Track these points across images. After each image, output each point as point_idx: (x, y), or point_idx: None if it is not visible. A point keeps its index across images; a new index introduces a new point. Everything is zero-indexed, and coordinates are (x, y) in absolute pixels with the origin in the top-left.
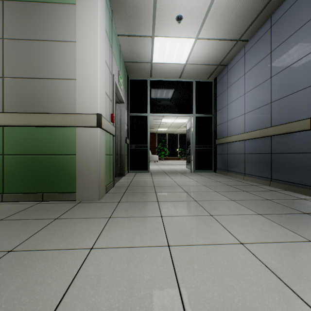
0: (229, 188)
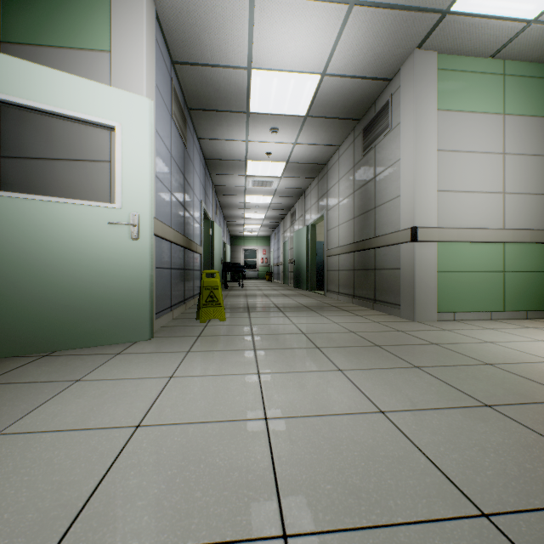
0: None
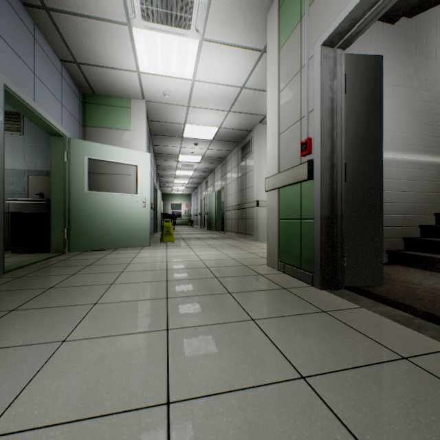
0: (62, 293)
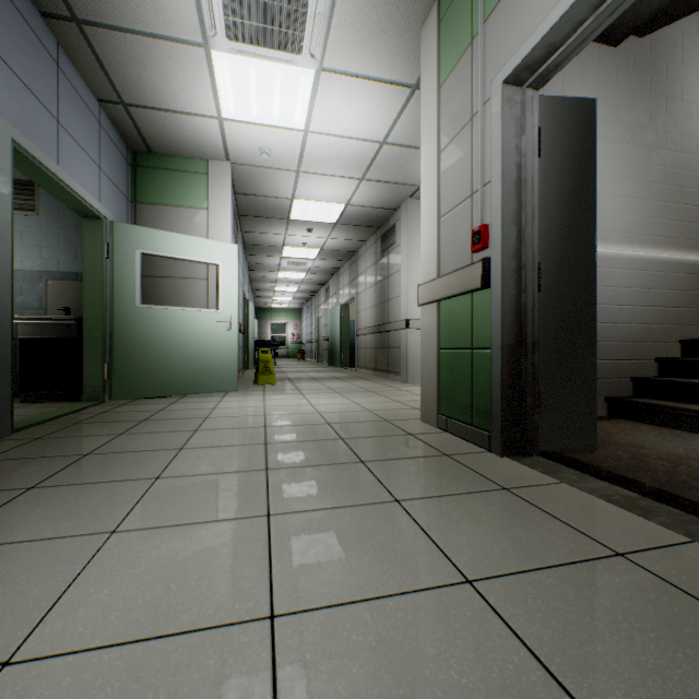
0: (105, 463)
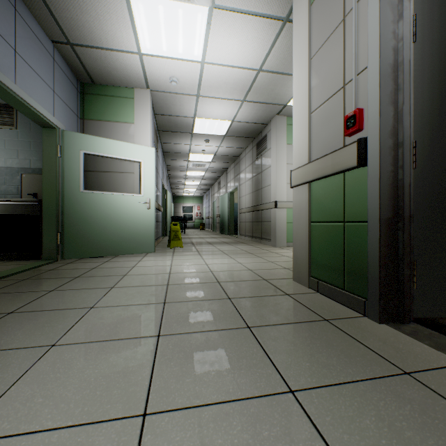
0: (18, 323)
